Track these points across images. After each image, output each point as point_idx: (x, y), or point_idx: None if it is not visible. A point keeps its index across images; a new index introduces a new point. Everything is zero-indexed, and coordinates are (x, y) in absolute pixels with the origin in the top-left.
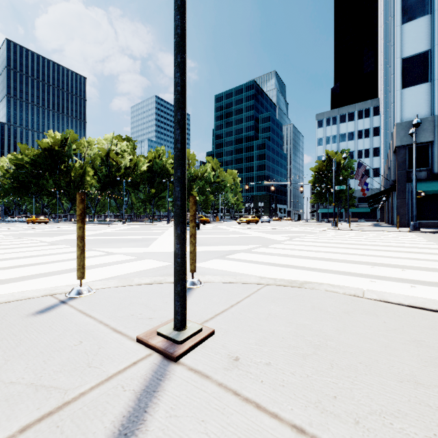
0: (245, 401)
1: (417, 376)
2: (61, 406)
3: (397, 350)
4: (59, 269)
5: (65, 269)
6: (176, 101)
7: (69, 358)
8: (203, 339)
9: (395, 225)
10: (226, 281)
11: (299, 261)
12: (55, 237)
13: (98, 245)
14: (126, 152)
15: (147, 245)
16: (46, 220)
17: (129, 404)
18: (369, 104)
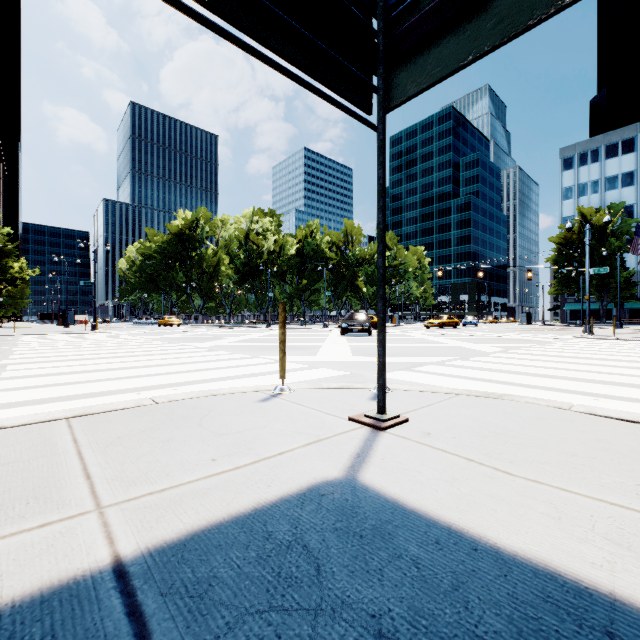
0: (435, 448)
1: (578, 453)
2: (320, 440)
3: (573, 441)
4: (243, 374)
5: (247, 374)
6: (379, 236)
7: (307, 424)
8: (401, 422)
9: None
10: (416, 390)
11: (507, 376)
12: (206, 343)
13: (259, 352)
14: (270, 232)
15: (313, 353)
16: (179, 321)
17: (360, 443)
18: None
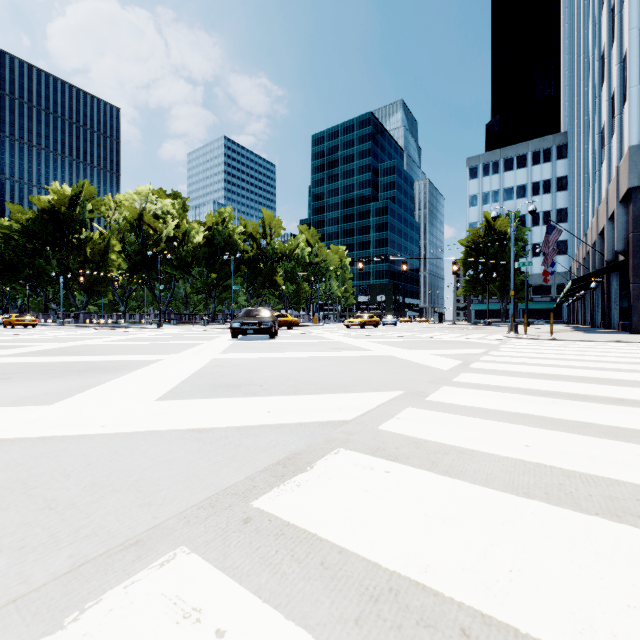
0: None
1: None
2: None
3: None
4: None
5: None
6: None
7: None
8: None
9: (615, 330)
10: None
11: None
12: None
13: None
14: (171, 215)
15: (80, 390)
16: (34, 321)
17: None
18: (550, 141)
